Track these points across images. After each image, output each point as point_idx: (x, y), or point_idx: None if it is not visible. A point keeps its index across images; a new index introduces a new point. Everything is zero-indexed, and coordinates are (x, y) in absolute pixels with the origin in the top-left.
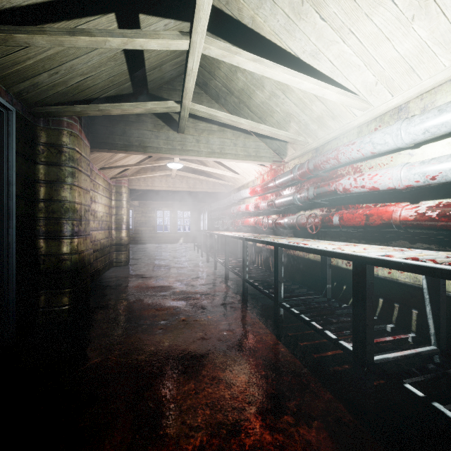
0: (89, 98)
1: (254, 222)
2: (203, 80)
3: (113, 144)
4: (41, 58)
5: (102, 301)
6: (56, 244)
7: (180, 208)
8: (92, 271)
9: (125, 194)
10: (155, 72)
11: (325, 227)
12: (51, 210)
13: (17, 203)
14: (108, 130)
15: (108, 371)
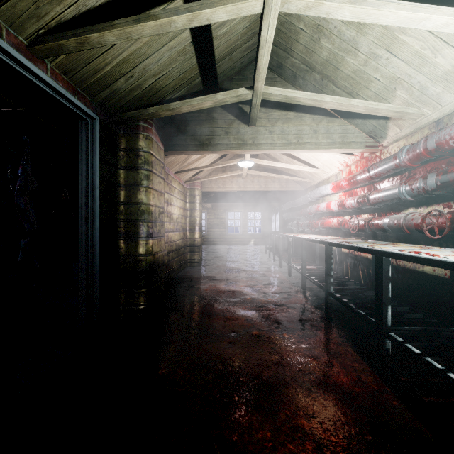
0: (162, 100)
1: (338, 223)
2: (277, 62)
3: (185, 145)
4: (117, 63)
5: (175, 303)
6: (134, 245)
7: (250, 209)
8: (168, 271)
9: (198, 197)
10: (225, 62)
11: None
12: (130, 212)
13: (100, 206)
14: (180, 132)
15: (174, 388)
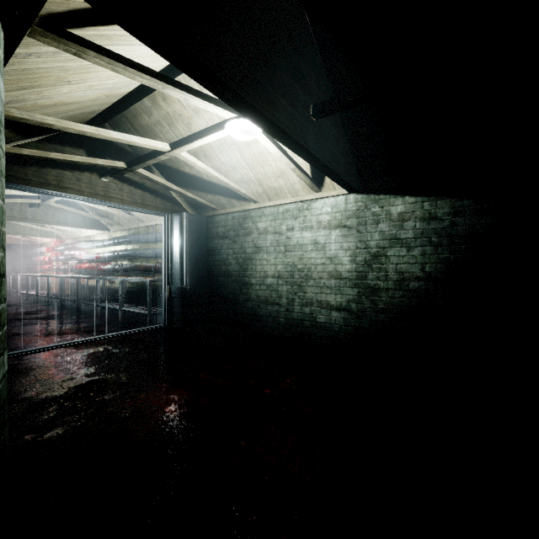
0: None
1: (49, 267)
2: None
3: None
4: None
5: None
6: None
7: None
8: None
9: None
10: None
11: (73, 270)
12: None
13: None
14: None
15: None
